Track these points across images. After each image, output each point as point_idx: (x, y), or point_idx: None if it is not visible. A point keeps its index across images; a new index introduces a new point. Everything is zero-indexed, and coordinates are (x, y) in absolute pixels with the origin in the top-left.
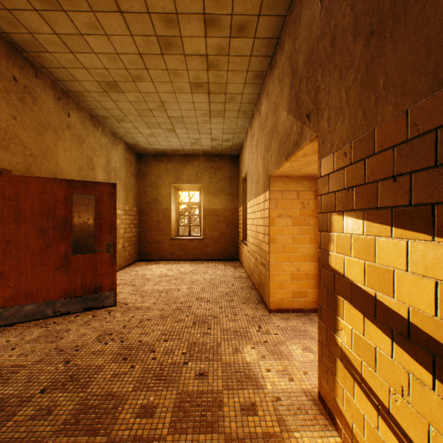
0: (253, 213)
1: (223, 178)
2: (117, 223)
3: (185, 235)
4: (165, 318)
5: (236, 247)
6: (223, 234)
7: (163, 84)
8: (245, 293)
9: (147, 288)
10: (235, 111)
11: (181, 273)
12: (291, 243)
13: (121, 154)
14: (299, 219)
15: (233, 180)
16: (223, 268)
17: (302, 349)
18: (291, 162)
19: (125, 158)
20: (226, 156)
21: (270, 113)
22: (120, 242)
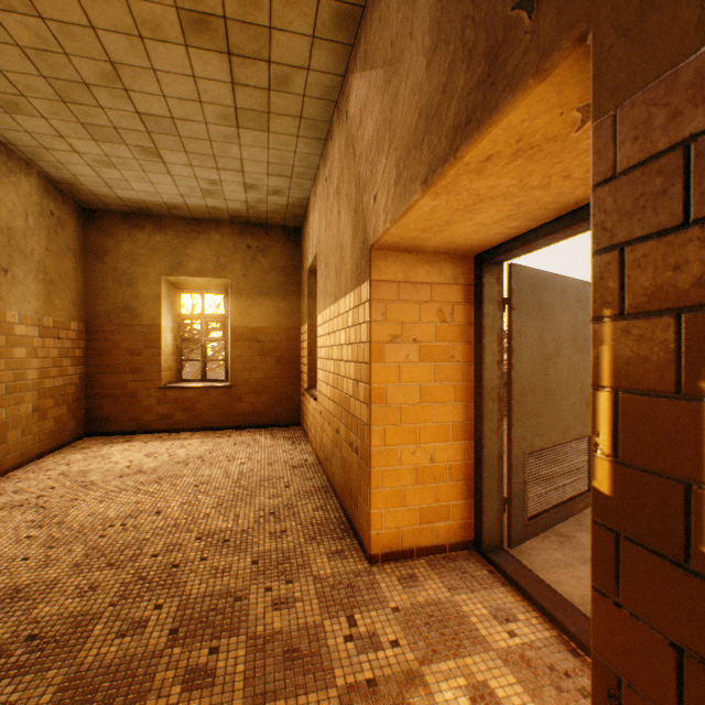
0: (330, 335)
1: (270, 270)
2: (16, 357)
3: (195, 380)
4: (87, 626)
5: (296, 401)
6: (272, 376)
7: (104, 0)
8: (313, 506)
9: (74, 515)
10: (293, 119)
11: (176, 461)
12: (418, 400)
13: (30, 199)
14: (434, 346)
15: (291, 274)
16: (270, 445)
17: (471, 698)
18: (437, 193)
19: (44, 209)
20: (277, 227)
21: (372, 98)
22: (25, 400)
